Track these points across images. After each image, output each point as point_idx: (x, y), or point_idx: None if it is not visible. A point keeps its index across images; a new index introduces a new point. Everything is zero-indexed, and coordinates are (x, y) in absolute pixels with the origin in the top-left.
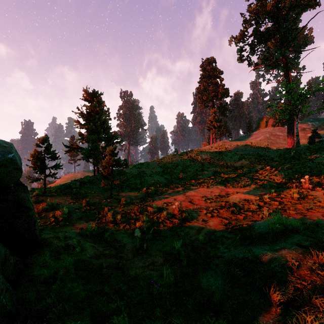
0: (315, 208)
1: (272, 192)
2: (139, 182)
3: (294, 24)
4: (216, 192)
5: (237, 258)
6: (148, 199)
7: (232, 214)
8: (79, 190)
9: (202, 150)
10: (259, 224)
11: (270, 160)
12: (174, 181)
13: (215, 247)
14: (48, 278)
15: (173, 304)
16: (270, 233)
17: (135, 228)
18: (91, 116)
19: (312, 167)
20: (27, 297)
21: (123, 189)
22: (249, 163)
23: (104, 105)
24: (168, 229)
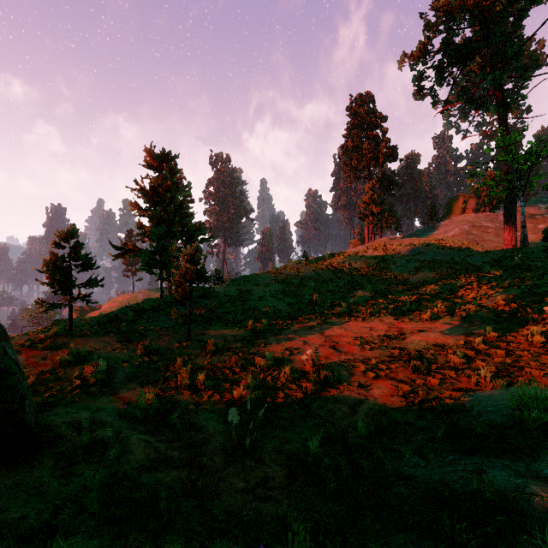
0: None
1: (488, 331)
2: (241, 310)
3: (516, 29)
4: (380, 330)
5: (453, 492)
6: (257, 341)
7: (415, 374)
8: (133, 324)
9: (352, 254)
10: (481, 400)
11: (475, 270)
12: (304, 308)
13: (392, 449)
14: (37, 528)
15: None
16: (515, 427)
17: (232, 399)
18: (159, 194)
19: None
20: None
21: (212, 322)
22: (437, 276)
23: (182, 176)
24: (294, 402)
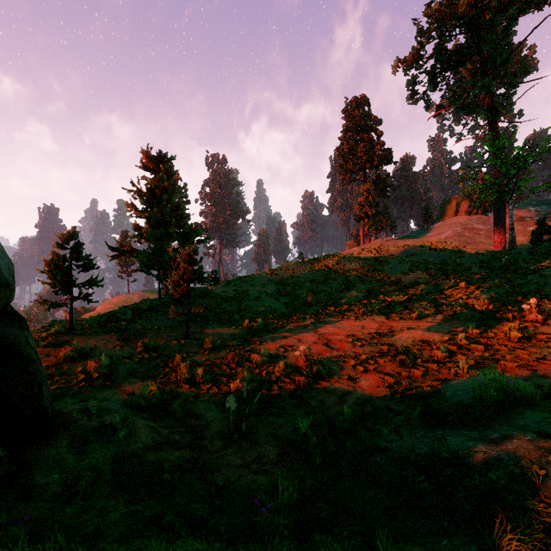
0: (550, 357)
1: (471, 328)
2: (237, 310)
3: (505, 37)
4: (371, 328)
5: (417, 455)
6: (252, 339)
7: (401, 368)
8: (132, 323)
9: (347, 255)
10: (453, 386)
11: (465, 271)
12: (299, 308)
13: (373, 429)
14: (61, 491)
15: (297, 548)
16: (477, 405)
17: (229, 391)
18: (155, 196)
19: (540, 283)
20: (12, 534)
21: (209, 321)
22: (429, 277)
23: (178, 177)
24: (287, 393)
